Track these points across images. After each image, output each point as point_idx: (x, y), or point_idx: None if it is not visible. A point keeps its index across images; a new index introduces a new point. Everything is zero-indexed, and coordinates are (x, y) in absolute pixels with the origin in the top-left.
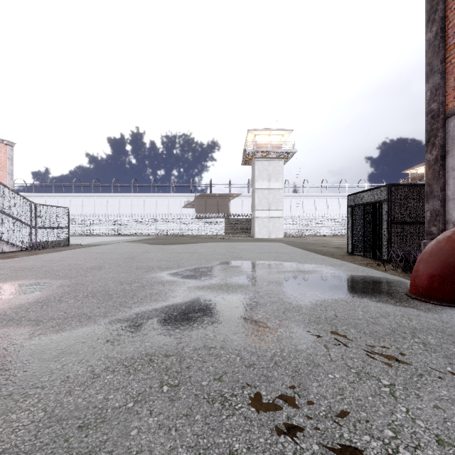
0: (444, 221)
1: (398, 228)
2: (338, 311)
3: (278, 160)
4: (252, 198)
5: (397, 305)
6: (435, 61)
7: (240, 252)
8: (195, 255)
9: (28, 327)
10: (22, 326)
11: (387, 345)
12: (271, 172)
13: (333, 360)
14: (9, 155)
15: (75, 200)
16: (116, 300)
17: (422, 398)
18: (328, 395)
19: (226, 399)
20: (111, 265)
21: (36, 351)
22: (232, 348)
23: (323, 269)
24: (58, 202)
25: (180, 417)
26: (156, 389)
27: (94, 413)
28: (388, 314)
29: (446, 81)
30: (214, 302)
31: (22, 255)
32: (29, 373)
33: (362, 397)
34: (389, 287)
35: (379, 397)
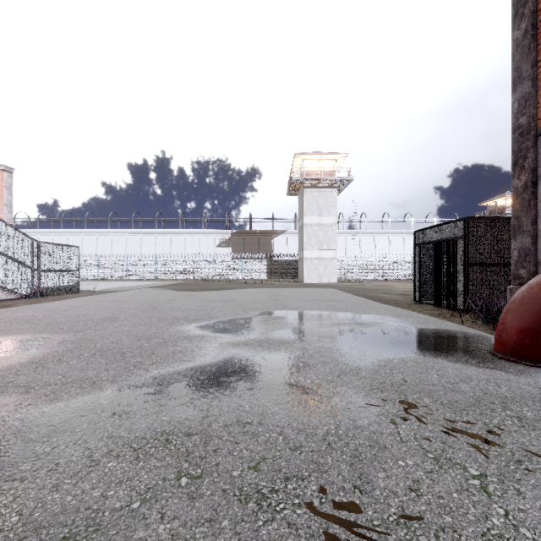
0: (536, 262)
1: (477, 271)
2: (406, 374)
3: (330, 190)
4: (300, 235)
5: (480, 366)
6: (524, 65)
7: (285, 299)
8: (230, 304)
9: (14, 395)
10: (7, 394)
11: (472, 419)
12: (322, 204)
13: (403, 441)
14: (7, 183)
15: (88, 237)
16: (129, 360)
17: (524, 495)
18: (399, 491)
19: (264, 496)
20: (127, 316)
21: (21, 428)
22: (273, 424)
23: (385, 320)
24: (68, 241)
25: (202, 524)
26: (172, 481)
27: (85, 517)
28: (470, 378)
29: (538, 89)
30: (251, 363)
31: (21, 304)
32: (7, 459)
33: (444, 494)
34: (468, 343)
35: (468, 494)
